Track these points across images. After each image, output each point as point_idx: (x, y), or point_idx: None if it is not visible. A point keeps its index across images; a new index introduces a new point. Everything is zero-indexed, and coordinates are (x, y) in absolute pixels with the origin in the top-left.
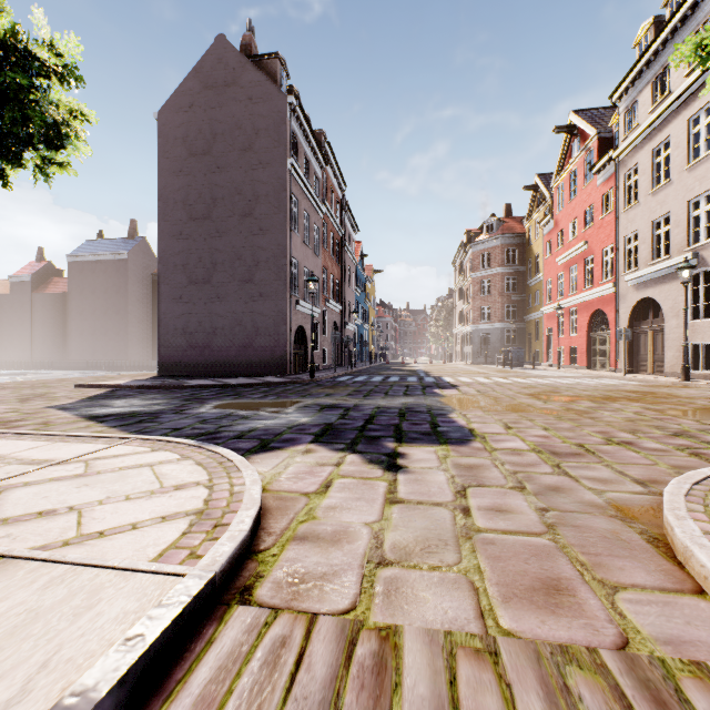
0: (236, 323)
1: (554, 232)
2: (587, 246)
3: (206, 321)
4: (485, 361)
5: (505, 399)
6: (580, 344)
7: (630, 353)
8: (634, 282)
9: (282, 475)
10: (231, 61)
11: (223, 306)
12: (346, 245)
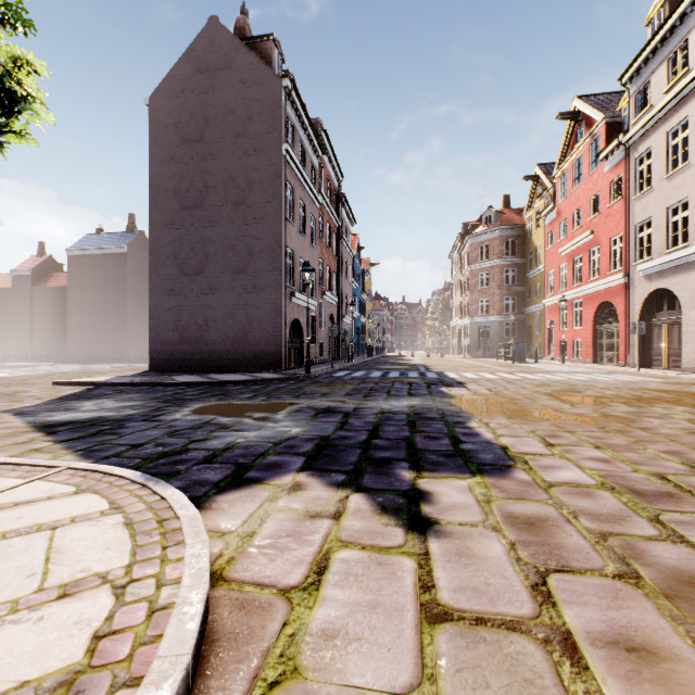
0: (229, 316)
1: (556, 222)
2: (593, 236)
3: (199, 313)
4: (483, 354)
5: (524, 401)
6: (585, 337)
7: (642, 347)
8: (646, 272)
9: (253, 540)
10: (224, 44)
11: (216, 298)
12: (343, 237)
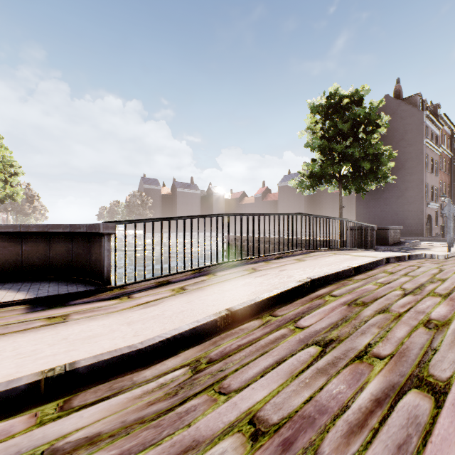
0: (394, 214)
1: None
2: None
3: (379, 214)
4: None
5: None
6: None
7: None
8: None
9: None
10: (391, 104)
11: (387, 208)
12: (454, 162)
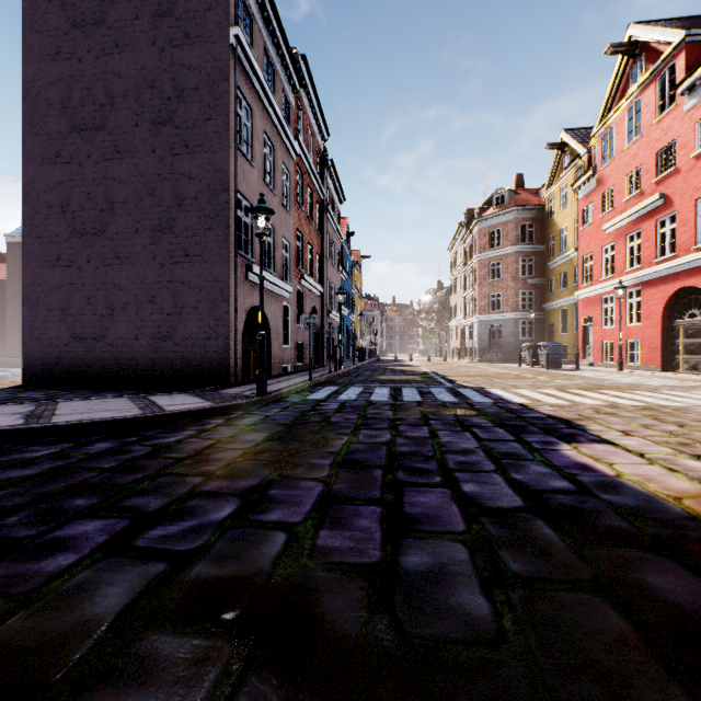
0: (147, 299)
1: (596, 193)
2: (663, 201)
3: (99, 296)
4: (496, 358)
5: None
6: (648, 336)
7: None
8: None
9: None
10: None
11: (125, 272)
12: (329, 211)
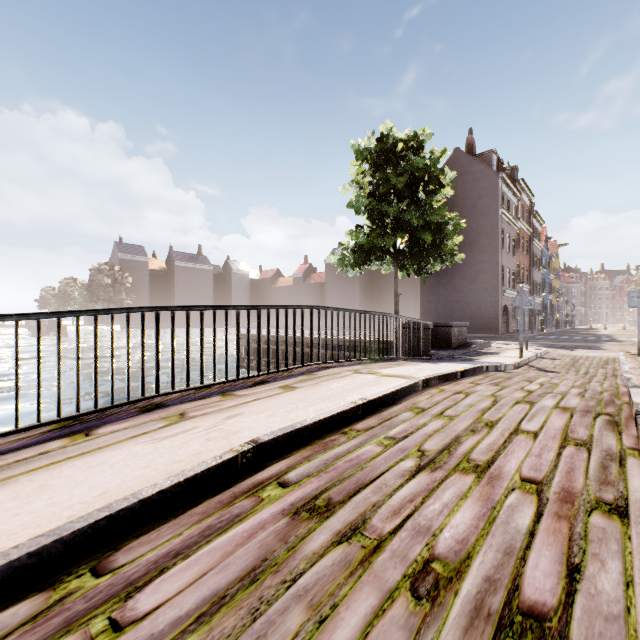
0: (466, 305)
1: None
2: None
3: (448, 304)
4: None
5: None
6: None
7: None
8: None
9: None
10: (463, 161)
11: (458, 296)
12: (533, 240)
